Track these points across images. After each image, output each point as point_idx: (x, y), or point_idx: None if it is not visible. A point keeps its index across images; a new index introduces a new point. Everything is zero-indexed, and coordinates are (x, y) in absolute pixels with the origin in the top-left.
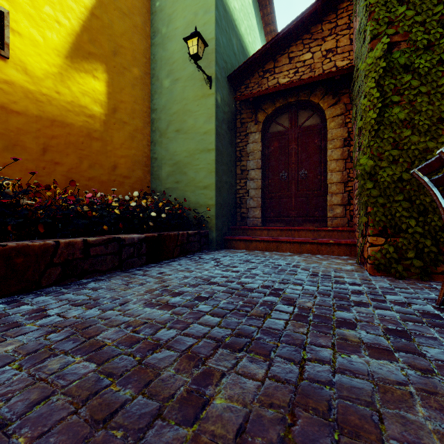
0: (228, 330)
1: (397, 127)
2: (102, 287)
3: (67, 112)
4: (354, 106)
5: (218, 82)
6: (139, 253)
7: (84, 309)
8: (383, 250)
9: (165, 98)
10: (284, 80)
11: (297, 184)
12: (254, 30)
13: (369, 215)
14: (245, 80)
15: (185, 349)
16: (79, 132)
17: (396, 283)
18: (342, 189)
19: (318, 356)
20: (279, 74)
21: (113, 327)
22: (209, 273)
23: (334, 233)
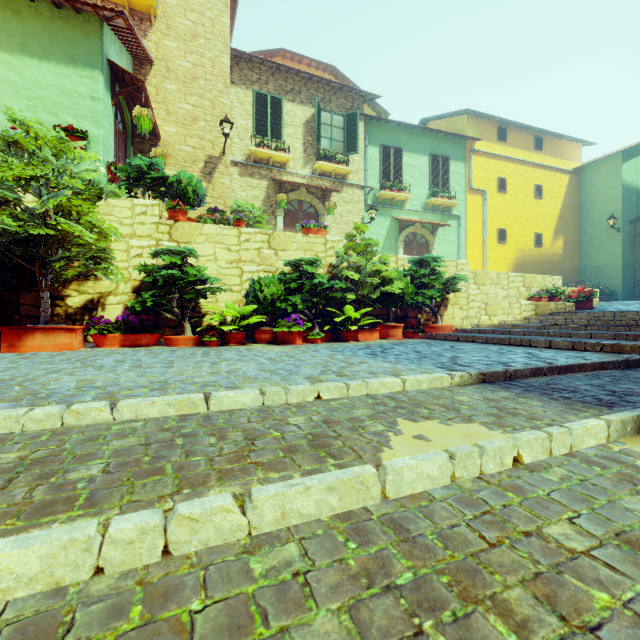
0: None
1: None
2: None
3: (553, 257)
4: None
5: (623, 229)
6: None
7: None
8: None
9: (588, 237)
10: None
11: None
12: None
13: None
14: None
15: None
16: (555, 263)
17: None
18: None
19: None
20: None
21: None
22: None
23: None
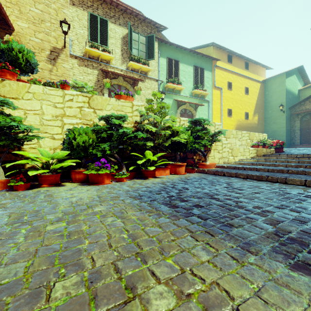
0: None
1: None
2: None
3: (253, 125)
4: None
5: (286, 111)
6: None
7: None
8: None
9: (269, 115)
10: (307, 107)
11: None
12: (297, 83)
13: None
14: (294, 106)
15: None
16: (254, 128)
17: None
18: None
19: None
20: (305, 105)
21: None
22: None
23: None
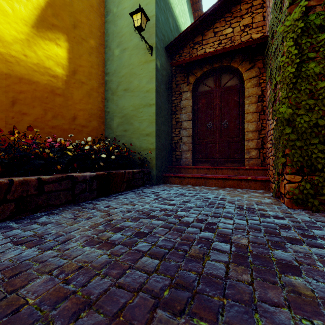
0: (167, 278)
1: (313, 80)
2: (51, 222)
3: (33, 72)
4: (268, 68)
5: (157, 51)
6: (90, 189)
7: (24, 248)
8: (300, 187)
9: (115, 64)
10: (210, 50)
11: (220, 132)
12: (186, 14)
13: (287, 156)
14: (179, 50)
15: (117, 312)
16: (44, 89)
17: (315, 216)
18: (257, 136)
19: (276, 324)
20: (206, 45)
21: (44, 275)
22: (149, 206)
23: (251, 171)
